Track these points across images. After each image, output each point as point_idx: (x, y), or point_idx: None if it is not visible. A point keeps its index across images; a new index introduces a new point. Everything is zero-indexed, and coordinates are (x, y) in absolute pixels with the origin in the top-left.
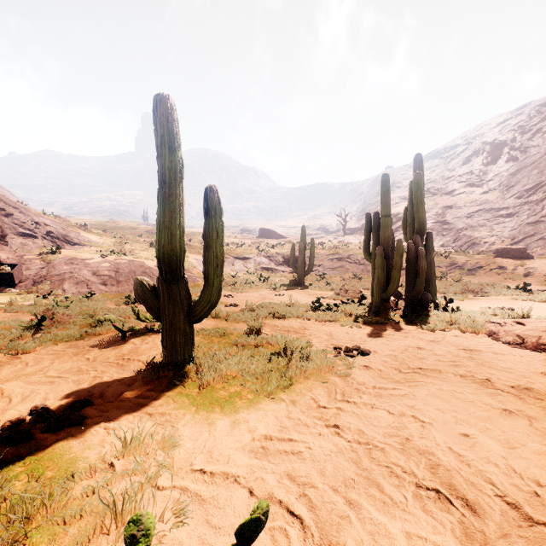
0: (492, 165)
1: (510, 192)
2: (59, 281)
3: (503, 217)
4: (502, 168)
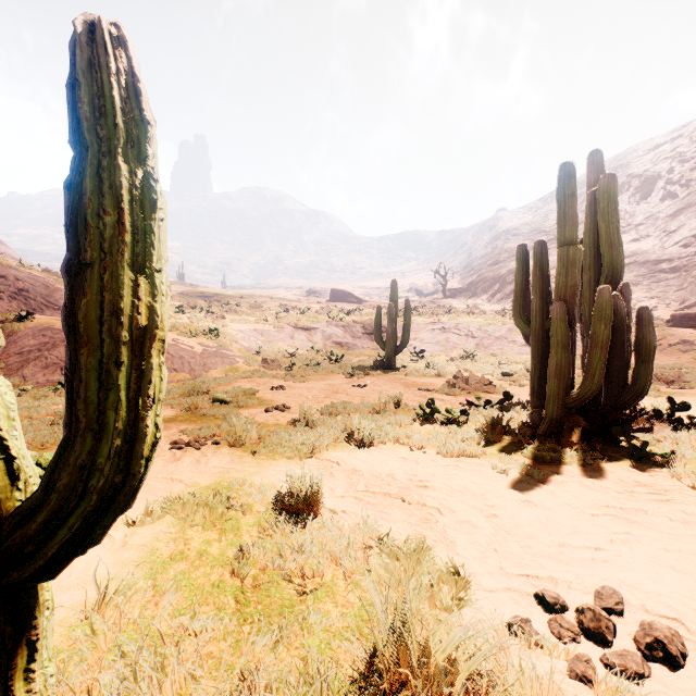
0: (642, 204)
1: (672, 239)
2: (18, 364)
3: (665, 273)
4: (657, 208)
